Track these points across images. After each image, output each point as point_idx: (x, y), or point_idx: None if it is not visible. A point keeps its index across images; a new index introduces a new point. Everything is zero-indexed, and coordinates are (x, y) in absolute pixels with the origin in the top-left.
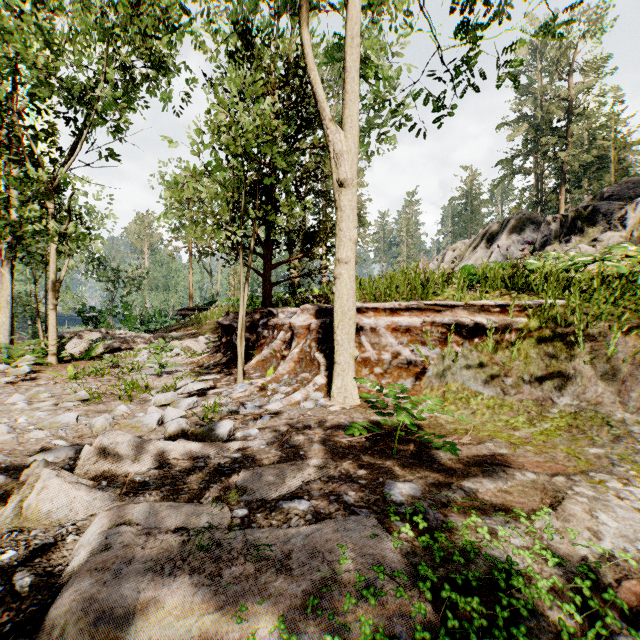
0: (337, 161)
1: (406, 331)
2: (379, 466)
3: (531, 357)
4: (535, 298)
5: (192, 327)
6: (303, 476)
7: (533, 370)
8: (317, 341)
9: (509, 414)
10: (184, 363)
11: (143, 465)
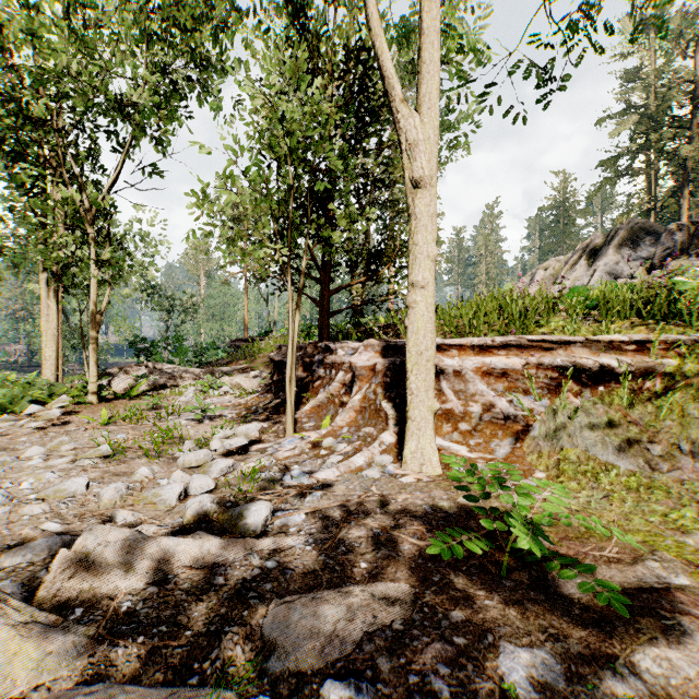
0: (411, 154)
1: (502, 375)
2: (483, 603)
3: (689, 416)
4: (688, 331)
5: (244, 361)
6: (364, 619)
7: (694, 435)
8: (384, 386)
9: (665, 503)
10: (231, 404)
11: (140, 578)
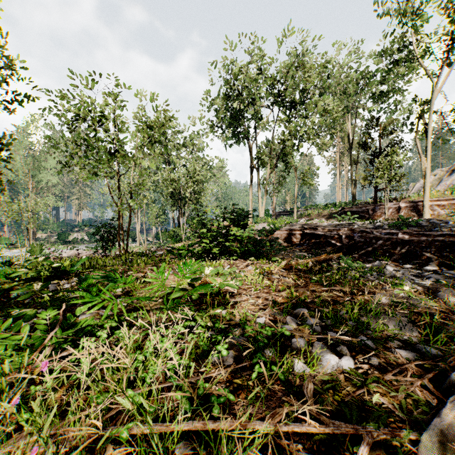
0: (424, 165)
1: (441, 206)
2: None
3: None
4: None
5: (306, 217)
6: None
7: None
8: (410, 210)
9: None
10: None
11: None
